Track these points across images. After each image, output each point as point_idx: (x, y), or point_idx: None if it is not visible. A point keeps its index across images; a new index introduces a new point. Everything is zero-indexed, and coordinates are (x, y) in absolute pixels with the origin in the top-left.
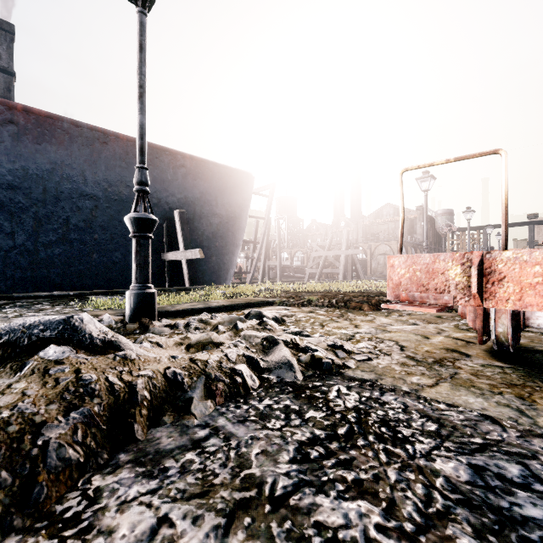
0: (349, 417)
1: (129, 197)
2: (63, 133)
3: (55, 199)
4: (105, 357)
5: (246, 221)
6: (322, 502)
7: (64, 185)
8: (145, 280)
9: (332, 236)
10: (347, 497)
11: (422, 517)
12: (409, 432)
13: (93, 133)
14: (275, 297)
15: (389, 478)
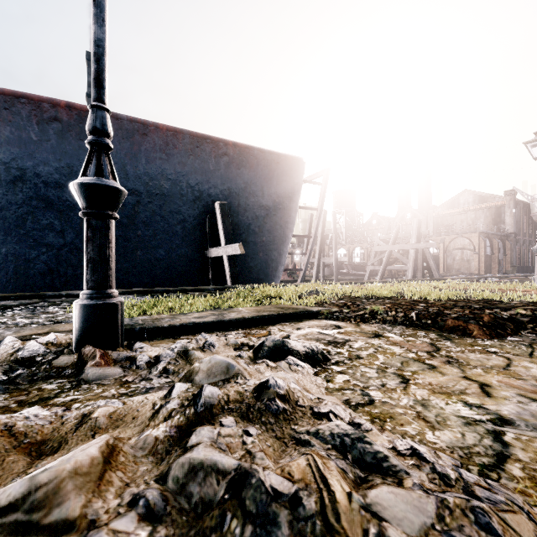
0: None
1: (170, 190)
2: None
3: None
4: None
5: (296, 212)
6: None
7: None
8: (100, 283)
9: (398, 227)
10: None
11: None
12: None
13: (133, 125)
14: (322, 304)
15: None
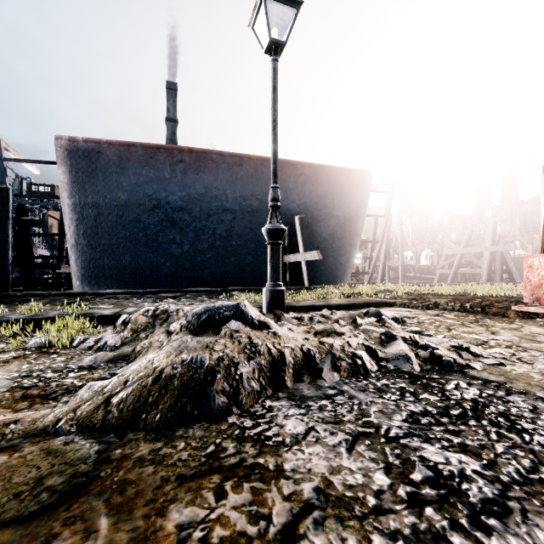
0: (465, 404)
1: (258, 208)
2: (212, 163)
3: (207, 216)
4: (262, 332)
5: (364, 220)
6: (427, 447)
7: (213, 204)
8: (277, 279)
9: (470, 230)
10: (450, 450)
11: (521, 477)
12: (530, 426)
13: (232, 159)
14: (395, 298)
15: (495, 449)
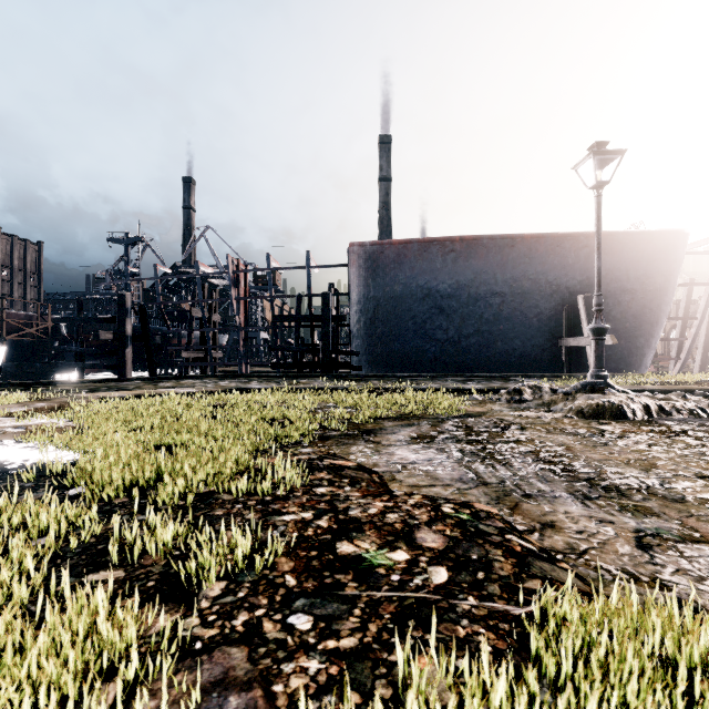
0: None
1: (530, 288)
2: (482, 248)
3: (474, 301)
4: (628, 395)
5: (673, 292)
6: None
7: (481, 288)
8: (601, 366)
9: None
10: None
11: None
12: None
13: (504, 241)
14: None
15: None
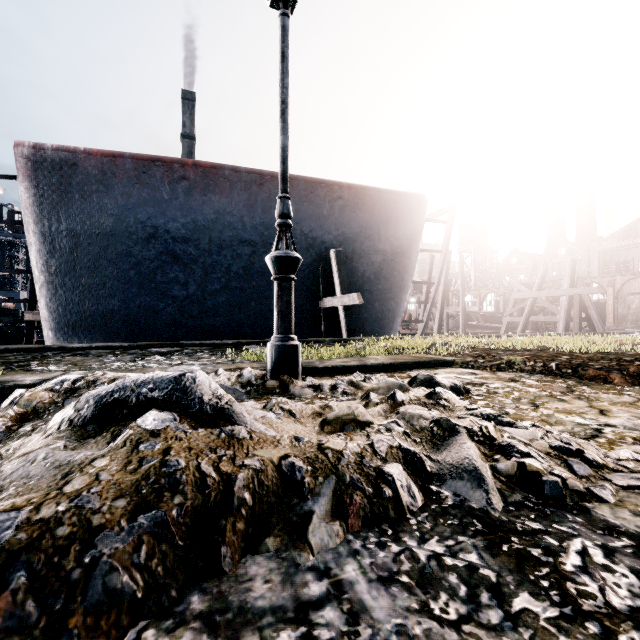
0: (624, 639)
1: None
2: (224, 181)
3: (219, 248)
4: (209, 432)
5: (416, 256)
6: None
7: (226, 233)
8: (287, 330)
9: (545, 269)
10: None
11: None
12: None
13: (251, 176)
14: (455, 355)
15: None
